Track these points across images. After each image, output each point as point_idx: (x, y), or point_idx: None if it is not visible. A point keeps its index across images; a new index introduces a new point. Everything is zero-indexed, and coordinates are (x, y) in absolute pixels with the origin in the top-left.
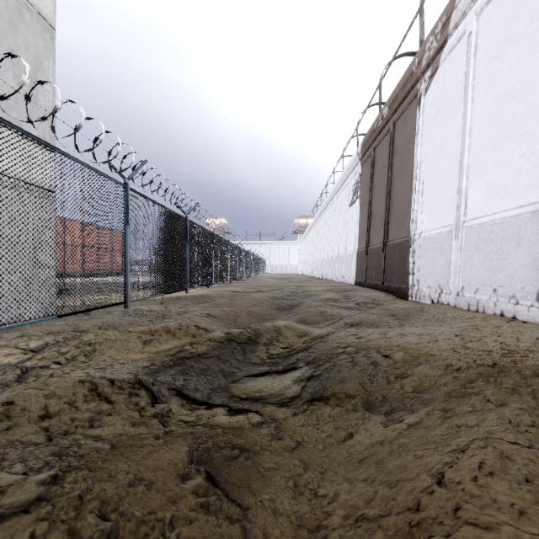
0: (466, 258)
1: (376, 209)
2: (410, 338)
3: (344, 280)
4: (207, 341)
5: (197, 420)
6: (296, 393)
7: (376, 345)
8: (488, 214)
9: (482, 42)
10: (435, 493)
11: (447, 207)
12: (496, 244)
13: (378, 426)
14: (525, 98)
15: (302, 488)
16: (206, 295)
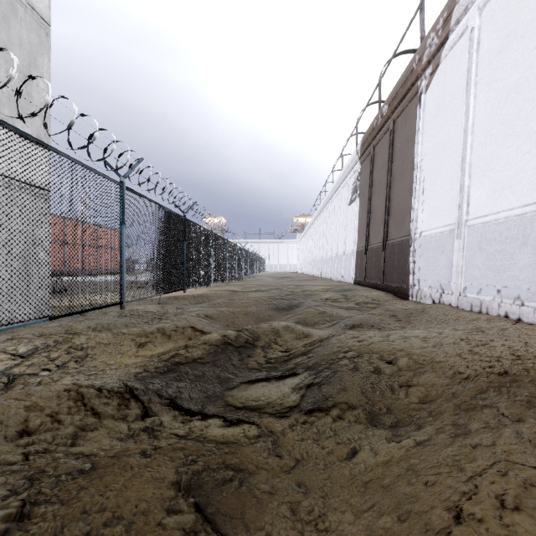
0: (469, 258)
1: (376, 208)
2: (414, 343)
3: (344, 279)
4: (203, 344)
5: (189, 433)
6: (294, 402)
7: (378, 350)
8: (492, 213)
9: (484, 37)
10: (454, 534)
11: (449, 206)
12: (500, 244)
13: (383, 441)
14: (530, 94)
15: (302, 516)
16: (204, 294)
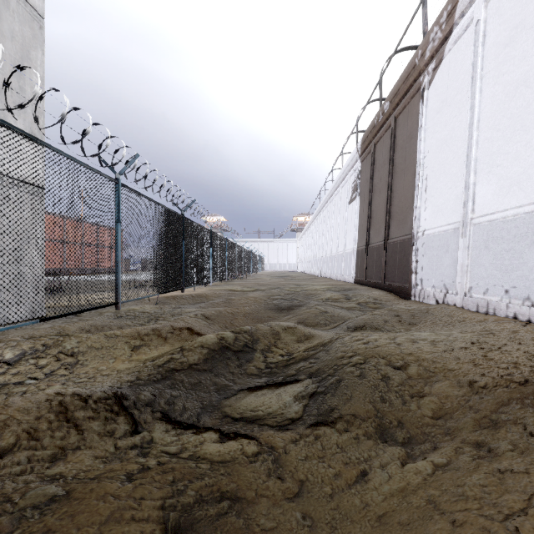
0: (475, 257)
1: (377, 206)
2: (423, 347)
3: (344, 278)
4: (200, 348)
5: (182, 449)
6: (297, 413)
7: (385, 355)
8: (499, 210)
9: (491, 30)
10: None
11: (453, 204)
12: (508, 242)
13: (396, 460)
14: None
15: None
16: (203, 294)
